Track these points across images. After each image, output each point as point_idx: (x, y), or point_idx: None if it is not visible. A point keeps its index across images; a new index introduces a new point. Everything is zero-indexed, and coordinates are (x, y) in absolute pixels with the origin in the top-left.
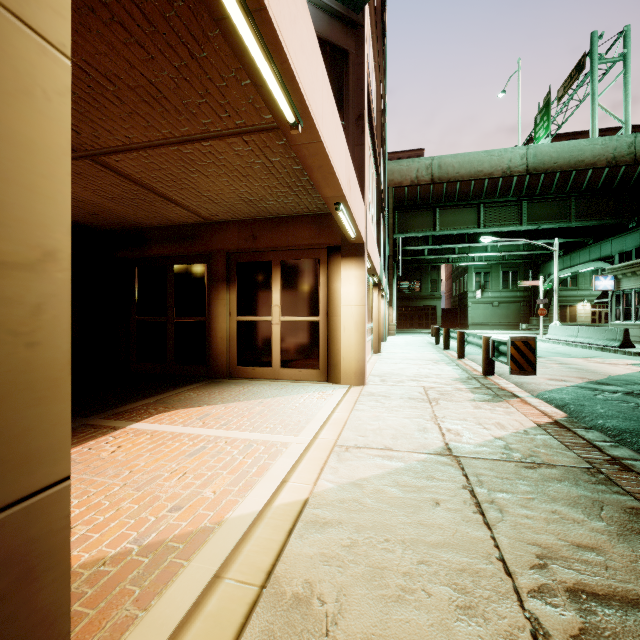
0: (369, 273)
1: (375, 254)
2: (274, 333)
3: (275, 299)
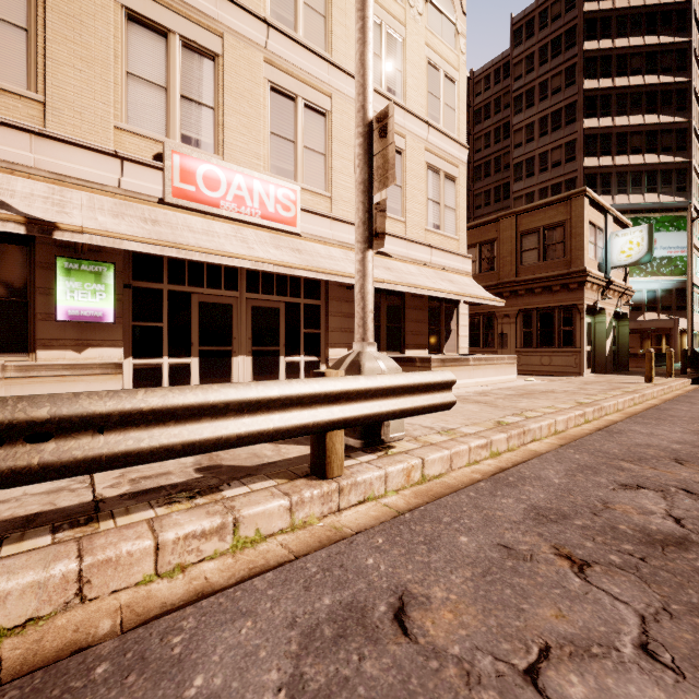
0: (696, 332)
1: (698, 327)
2: (663, 351)
3: (663, 343)
